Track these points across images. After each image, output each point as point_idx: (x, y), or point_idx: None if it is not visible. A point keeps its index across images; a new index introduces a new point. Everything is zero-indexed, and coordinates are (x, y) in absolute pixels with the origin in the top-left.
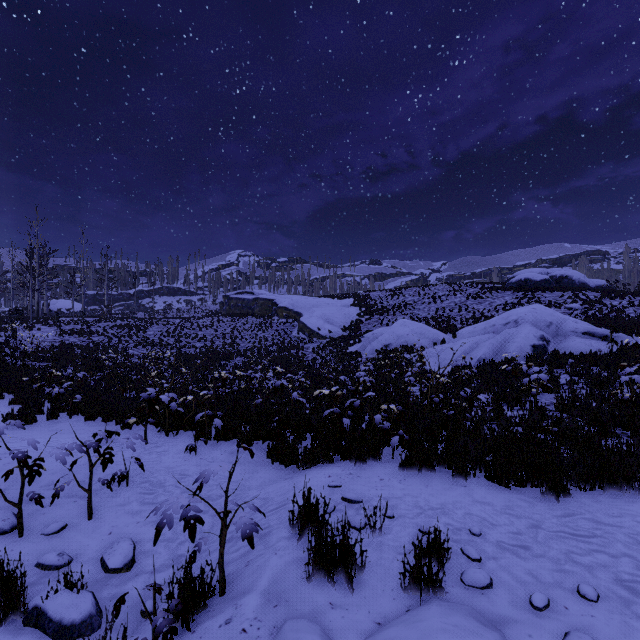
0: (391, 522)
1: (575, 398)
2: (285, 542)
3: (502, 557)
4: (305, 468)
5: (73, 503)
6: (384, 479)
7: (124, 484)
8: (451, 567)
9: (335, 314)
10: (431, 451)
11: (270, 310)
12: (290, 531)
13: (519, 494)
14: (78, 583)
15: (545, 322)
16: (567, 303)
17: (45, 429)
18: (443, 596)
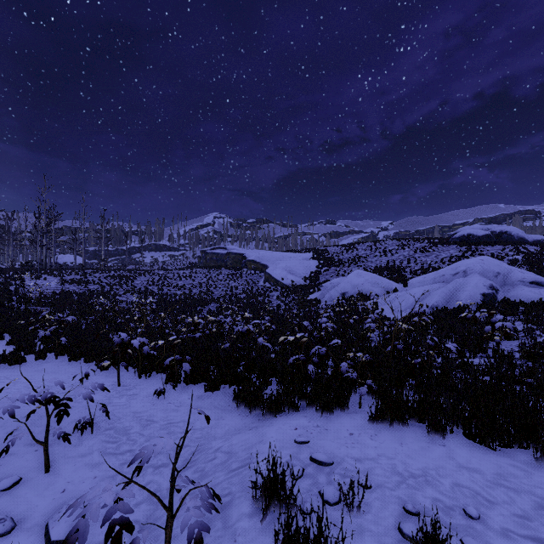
0: (369, 494)
1: (538, 346)
2: (247, 522)
3: None
4: (270, 416)
5: (33, 452)
6: (354, 434)
7: (89, 431)
8: None
9: (297, 266)
10: (403, 404)
11: (240, 263)
12: (253, 505)
13: (508, 458)
14: None
15: (493, 272)
16: (509, 255)
17: (31, 369)
18: None
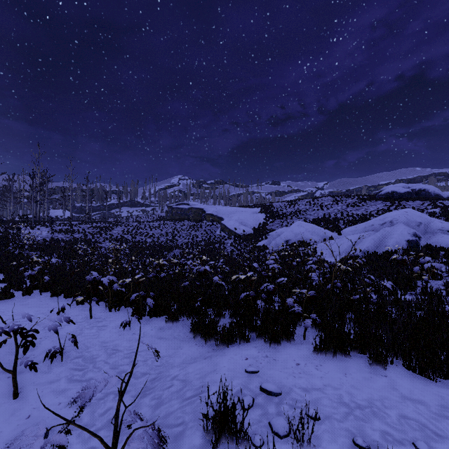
0: (318, 426)
1: None
2: None
3: None
4: (223, 346)
5: (6, 379)
6: (300, 364)
7: (59, 359)
8: None
9: (247, 218)
10: (345, 336)
11: (200, 216)
12: (204, 436)
13: (448, 389)
14: None
15: (415, 222)
16: (428, 209)
17: (18, 303)
18: None
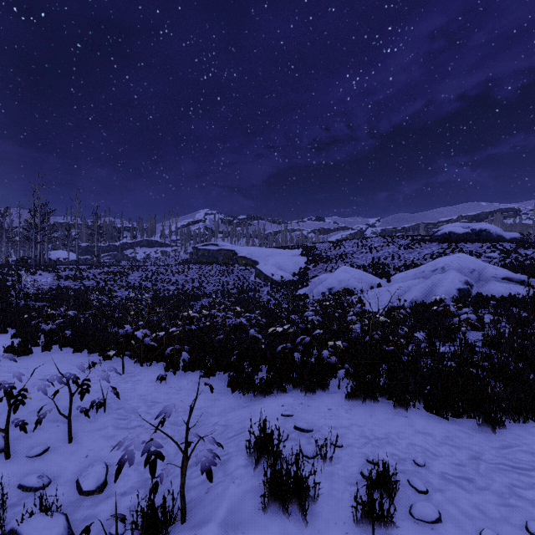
0: (340, 451)
1: (500, 336)
2: (242, 470)
3: (447, 489)
4: (261, 397)
5: (56, 427)
6: (332, 409)
7: (102, 410)
8: (399, 499)
9: (286, 262)
10: (374, 384)
11: (231, 259)
12: (247, 459)
13: (457, 425)
14: (54, 504)
15: (468, 269)
16: (486, 252)
17: (39, 359)
18: (394, 531)
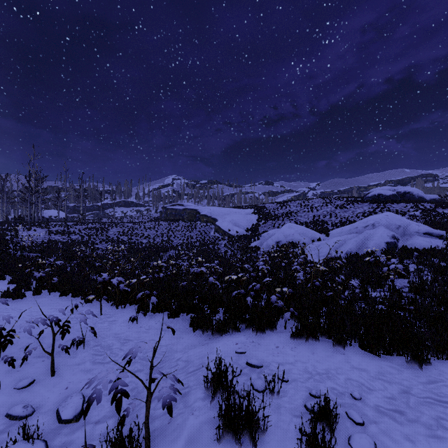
0: (286, 385)
1: (423, 283)
2: (200, 403)
3: (381, 421)
4: (218, 336)
5: (41, 362)
6: (279, 347)
7: (81, 347)
8: (339, 430)
9: (241, 219)
10: (316, 325)
11: (195, 217)
12: (205, 392)
13: (388, 362)
14: (36, 432)
15: (395, 225)
16: (410, 211)
17: (31, 302)
18: None
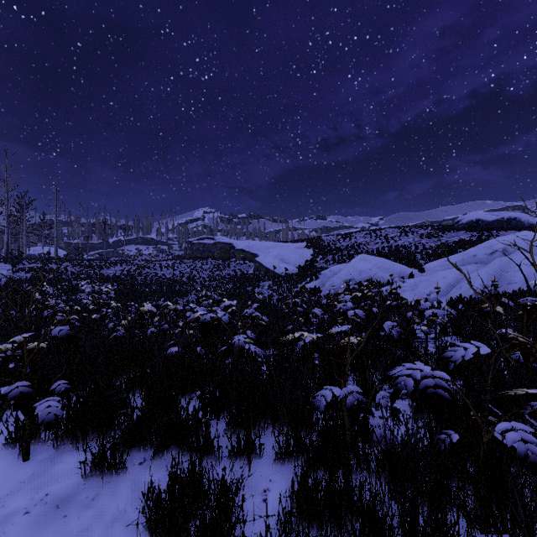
0: None
1: None
2: None
3: None
4: None
5: None
6: None
7: None
8: None
9: (290, 254)
10: None
11: (228, 253)
12: None
13: None
14: None
15: None
16: None
17: None
18: None
